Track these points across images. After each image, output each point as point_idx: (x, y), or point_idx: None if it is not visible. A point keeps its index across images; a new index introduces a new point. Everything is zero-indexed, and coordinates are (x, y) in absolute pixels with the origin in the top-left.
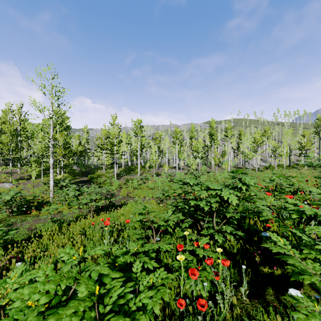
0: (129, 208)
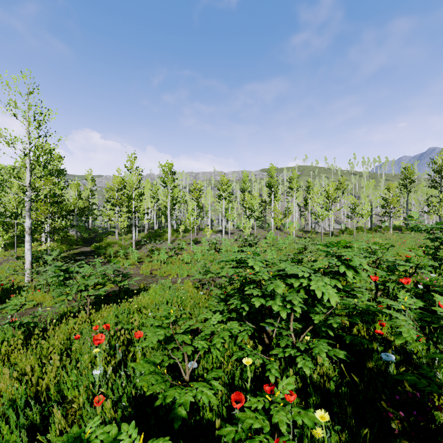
0: (151, 297)
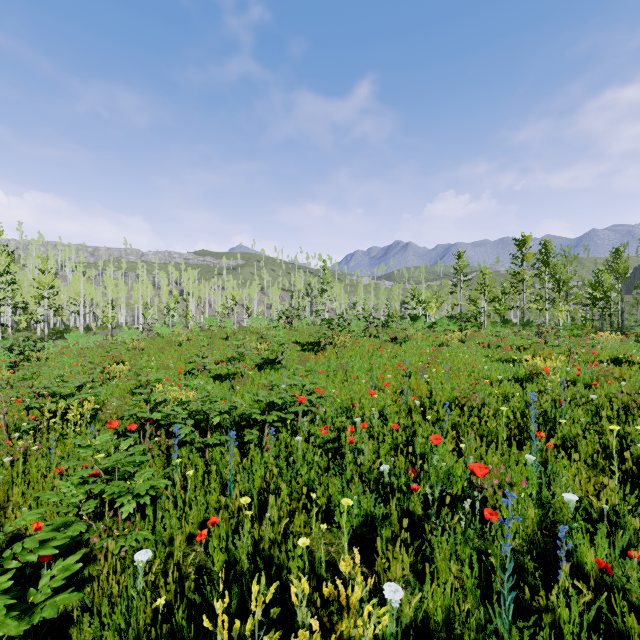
0: None
